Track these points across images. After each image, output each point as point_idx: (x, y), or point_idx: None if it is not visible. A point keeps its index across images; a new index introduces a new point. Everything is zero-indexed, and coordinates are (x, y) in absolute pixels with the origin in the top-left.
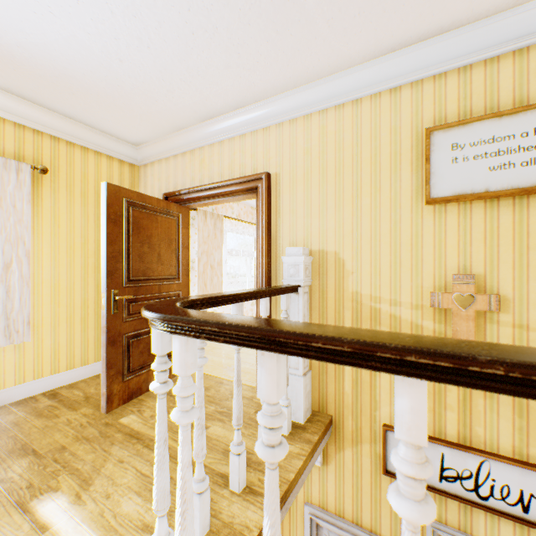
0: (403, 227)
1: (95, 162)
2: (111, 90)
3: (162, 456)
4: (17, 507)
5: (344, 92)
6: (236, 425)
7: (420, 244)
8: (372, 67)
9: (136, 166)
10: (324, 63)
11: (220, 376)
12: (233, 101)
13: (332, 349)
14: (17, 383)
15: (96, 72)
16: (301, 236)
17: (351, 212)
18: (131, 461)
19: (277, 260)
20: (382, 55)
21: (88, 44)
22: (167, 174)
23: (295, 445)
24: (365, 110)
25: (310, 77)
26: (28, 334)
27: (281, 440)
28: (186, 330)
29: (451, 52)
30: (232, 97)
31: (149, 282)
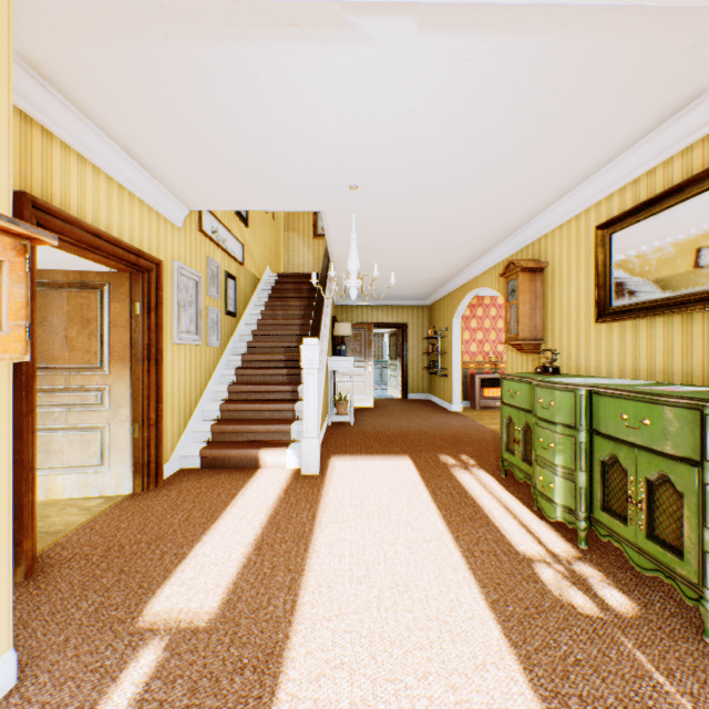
0: None
1: None
2: None
3: None
4: None
5: None
6: None
7: None
8: None
9: None
10: None
11: None
12: None
13: None
14: None
15: None
16: None
17: None
18: None
19: None
20: None
21: None
22: None
23: None
24: None
25: None
26: None
27: None
28: None
29: None
30: None
31: None
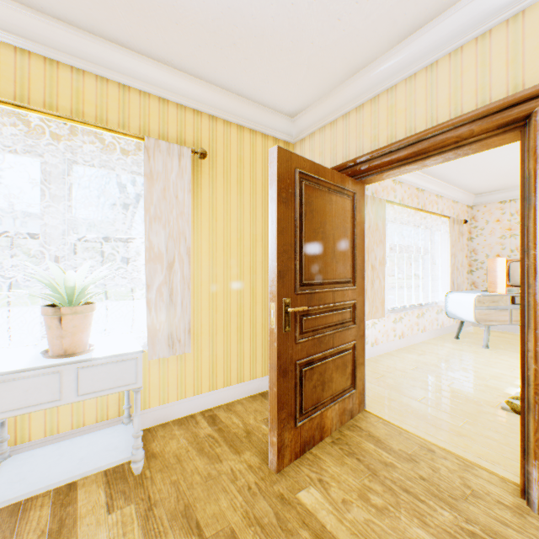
0: None
1: (250, 143)
2: (280, 20)
3: None
4: None
5: None
6: None
7: None
8: None
9: (290, 144)
10: None
11: (421, 434)
12: None
13: None
14: (178, 398)
15: None
16: None
17: None
18: None
19: None
20: None
21: None
22: (333, 143)
23: None
24: None
25: None
26: (189, 344)
27: None
28: None
29: None
30: None
31: (321, 287)
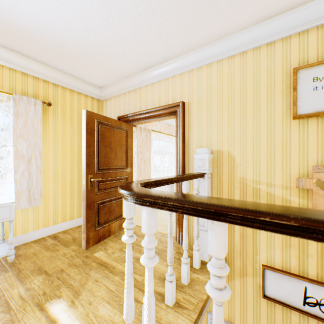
0: (276, 134)
1: (78, 99)
2: (88, 54)
3: (130, 284)
4: (37, 306)
5: (234, 47)
6: (169, 263)
7: (289, 146)
8: (254, 30)
9: (100, 100)
10: (222, 29)
11: None
12: (161, 58)
13: (274, 222)
14: (34, 230)
15: (80, 43)
16: (205, 141)
17: (239, 125)
18: (102, 281)
19: (189, 156)
20: (261, 21)
21: (76, 26)
22: (119, 105)
23: (204, 276)
24: (249, 58)
25: (212, 39)
26: (41, 201)
27: (225, 285)
28: (152, 203)
29: (312, 15)
30: (161, 55)
31: (110, 170)
